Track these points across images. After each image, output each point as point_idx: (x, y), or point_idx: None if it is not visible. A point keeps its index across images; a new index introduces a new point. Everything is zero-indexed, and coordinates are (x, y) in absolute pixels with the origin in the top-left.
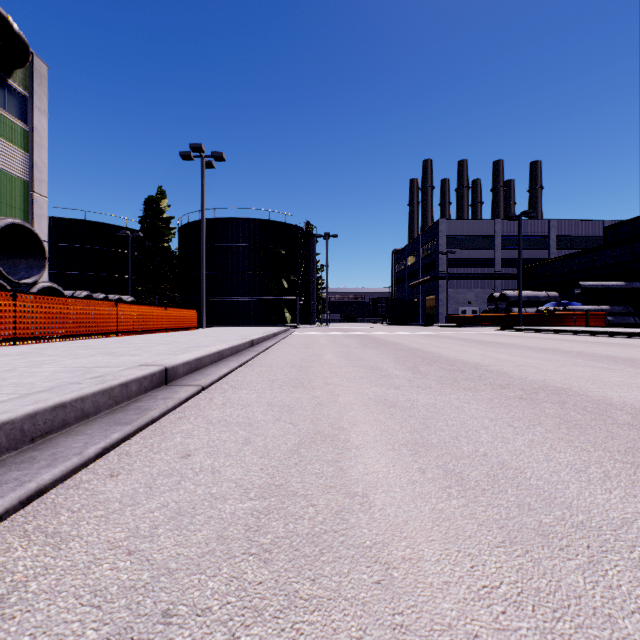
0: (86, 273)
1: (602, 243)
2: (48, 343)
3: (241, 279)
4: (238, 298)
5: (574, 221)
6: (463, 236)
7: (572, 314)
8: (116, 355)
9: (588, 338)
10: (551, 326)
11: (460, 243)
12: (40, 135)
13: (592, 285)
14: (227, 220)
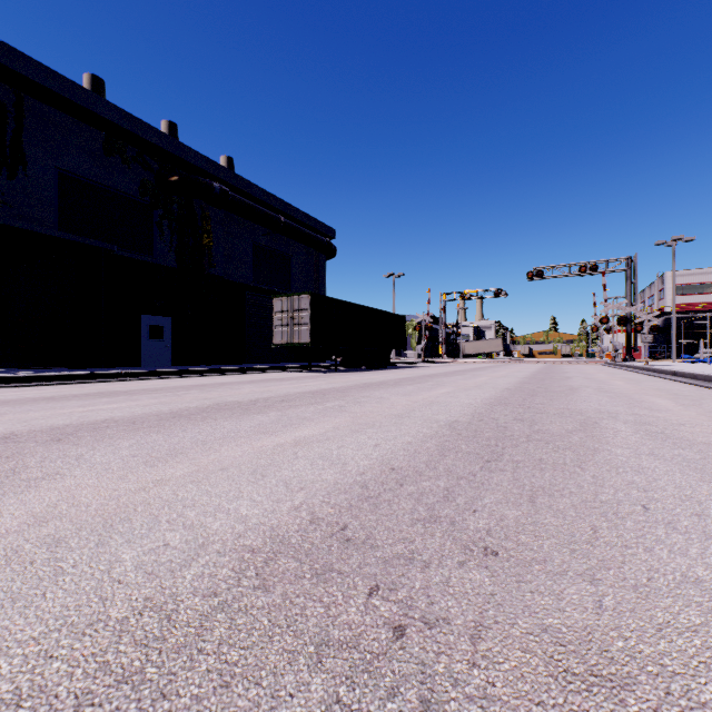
0: None
1: None
2: None
3: None
4: None
5: None
6: None
7: None
8: None
9: None
10: None
11: None
12: None
13: None
14: None
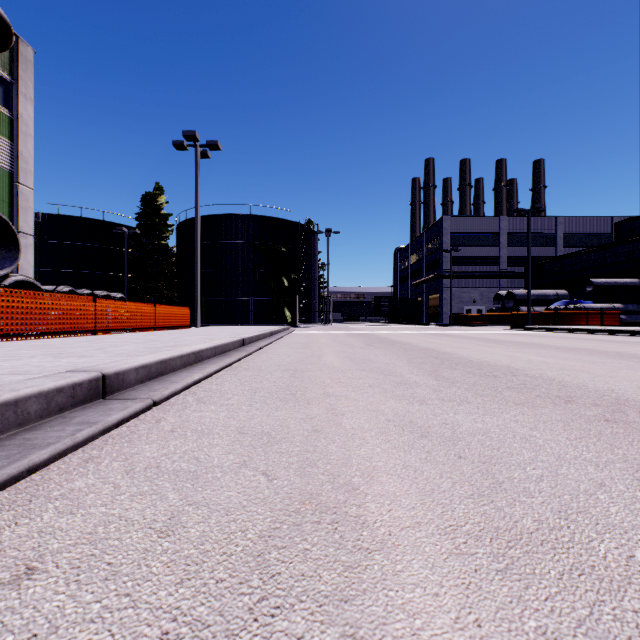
0: (82, 271)
1: (611, 240)
2: (5, 342)
3: (240, 277)
4: (237, 297)
5: (582, 218)
6: (468, 233)
7: (584, 313)
8: (61, 356)
9: (611, 337)
10: (562, 325)
11: (465, 240)
12: (26, 123)
13: (605, 282)
14: (226, 216)
